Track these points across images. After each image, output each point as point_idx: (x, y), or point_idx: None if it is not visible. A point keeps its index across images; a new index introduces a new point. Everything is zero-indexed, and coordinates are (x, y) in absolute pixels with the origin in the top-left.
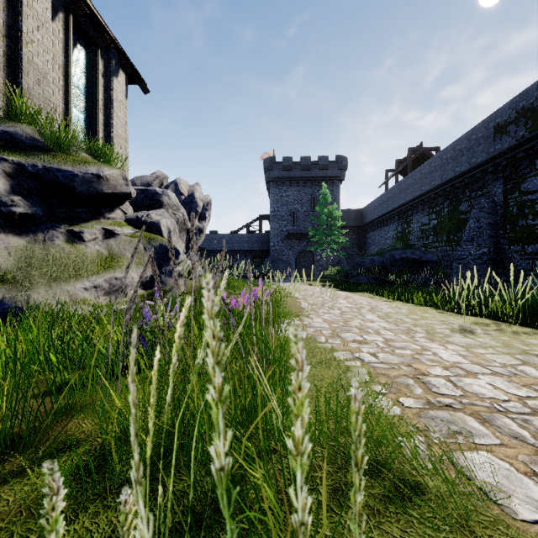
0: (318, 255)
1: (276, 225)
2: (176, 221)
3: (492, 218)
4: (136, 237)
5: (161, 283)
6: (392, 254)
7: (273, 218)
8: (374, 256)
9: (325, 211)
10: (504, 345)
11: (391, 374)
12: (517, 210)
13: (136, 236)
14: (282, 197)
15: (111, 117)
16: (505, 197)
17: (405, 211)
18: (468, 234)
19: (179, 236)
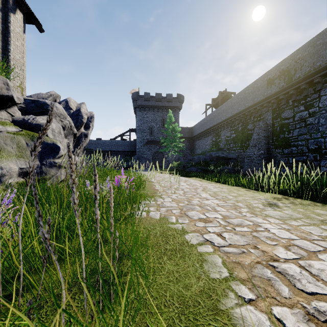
0: (166, 155)
1: (140, 135)
2: (64, 126)
3: (266, 133)
4: (19, 134)
5: (42, 173)
6: (211, 154)
7: (138, 130)
8: (200, 155)
9: (171, 127)
10: (306, 216)
11: (245, 262)
12: (279, 129)
13: (19, 134)
14: (144, 118)
15: (8, 43)
16: (273, 121)
17: (217, 128)
18: (253, 142)
19: (67, 138)
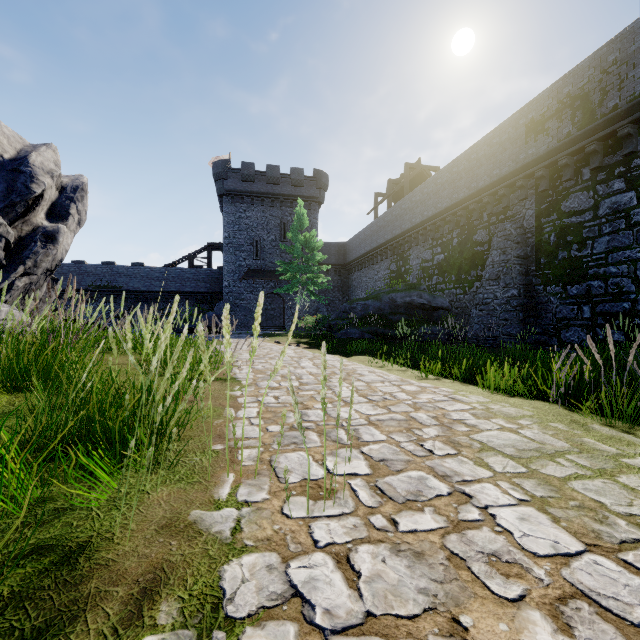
0: (290, 301)
1: (231, 257)
2: None
3: (521, 250)
4: None
5: None
6: (393, 297)
7: (228, 247)
8: (368, 300)
9: (300, 238)
10: None
11: None
12: (556, 238)
13: None
14: (241, 219)
15: None
16: (539, 220)
17: (401, 244)
18: (492, 271)
19: None
